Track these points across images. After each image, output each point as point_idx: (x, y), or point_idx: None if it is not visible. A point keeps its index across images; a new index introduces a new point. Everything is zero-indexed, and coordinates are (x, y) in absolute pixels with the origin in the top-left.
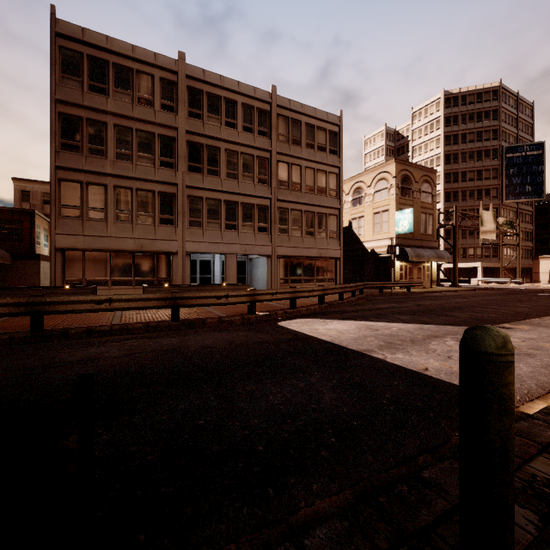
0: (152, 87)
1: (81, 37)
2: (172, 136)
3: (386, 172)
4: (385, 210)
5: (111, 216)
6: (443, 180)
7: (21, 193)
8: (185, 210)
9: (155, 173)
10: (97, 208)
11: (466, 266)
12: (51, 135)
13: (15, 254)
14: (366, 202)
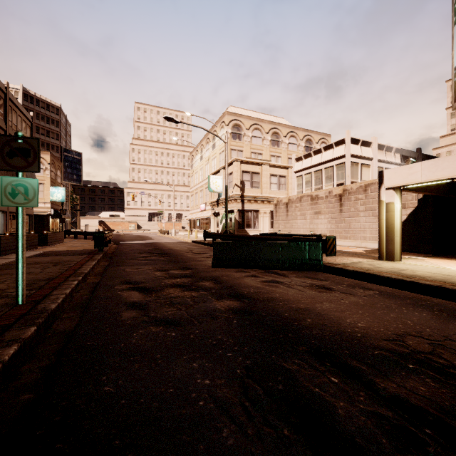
0: None
1: None
2: None
3: (42, 157)
4: (41, 183)
5: None
6: None
7: None
8: None
9: None
10: None
11: None
12: None
13: None
14: None
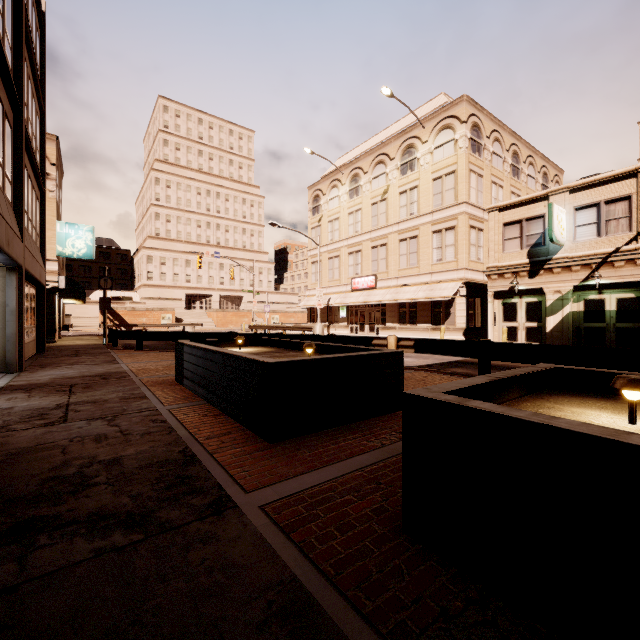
0: None
1: None
2: None
3: None
4: None
5: None
6: None
7: None
8: None
9: None
10: None
11: None
12: None
13: None
14: None
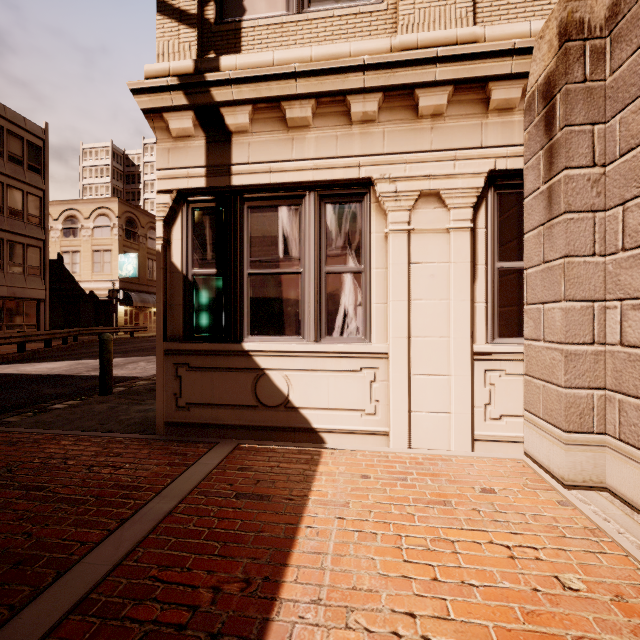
0: None
1: None
2: None
3: (109, 208)
4: (107, 250)
5: None
6: None
7: None
8: None
9: None
10: None
11: None
12: None
13: None
14: (83, 235)
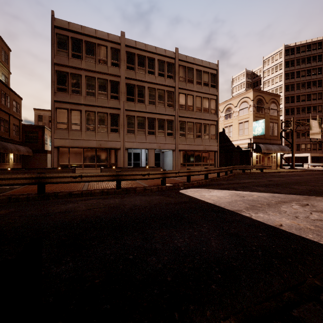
0: (106, 53)
1: (67, 27)
2: (117, 80)
3: (246, 97)
4: (246, 121)
5: (83, 128)
6: (284, 102)
7: (38, 117)
8: (124, 124)
9: (108, 102)
10: (76, 123)
11: (299, 156)
12: (52, 83)
13: (34, 150)
14: (234, 116)
